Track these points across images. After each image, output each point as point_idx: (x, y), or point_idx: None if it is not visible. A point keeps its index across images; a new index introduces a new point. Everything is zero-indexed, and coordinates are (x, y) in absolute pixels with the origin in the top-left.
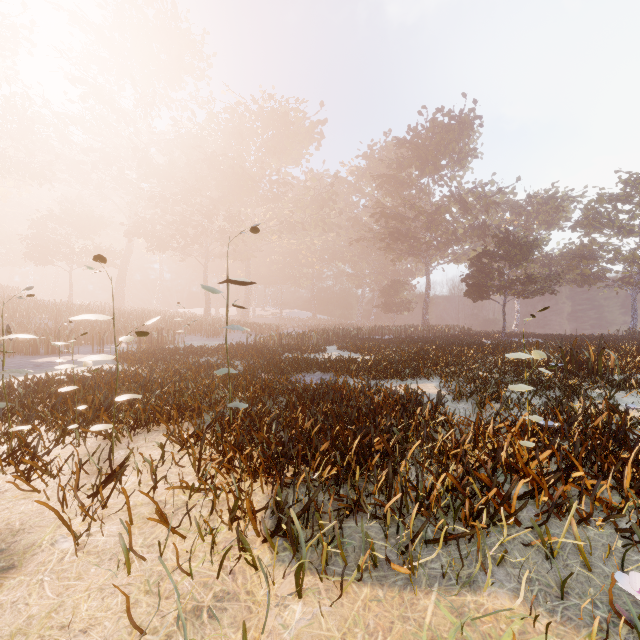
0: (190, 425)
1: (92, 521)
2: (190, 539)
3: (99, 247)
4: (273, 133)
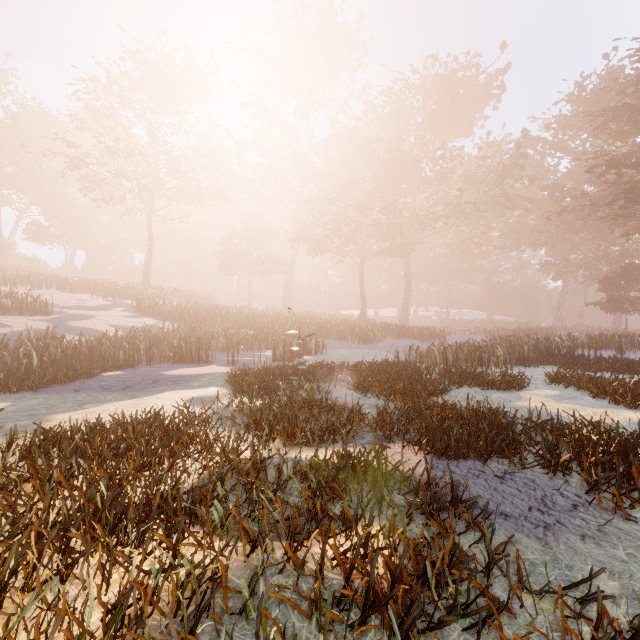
0: None
1: None
2: None
3: (268, 256)
4: (437, 101)
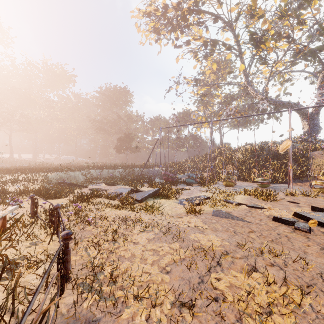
0: None
1: None
2: None
3: None
4: (48, 79)
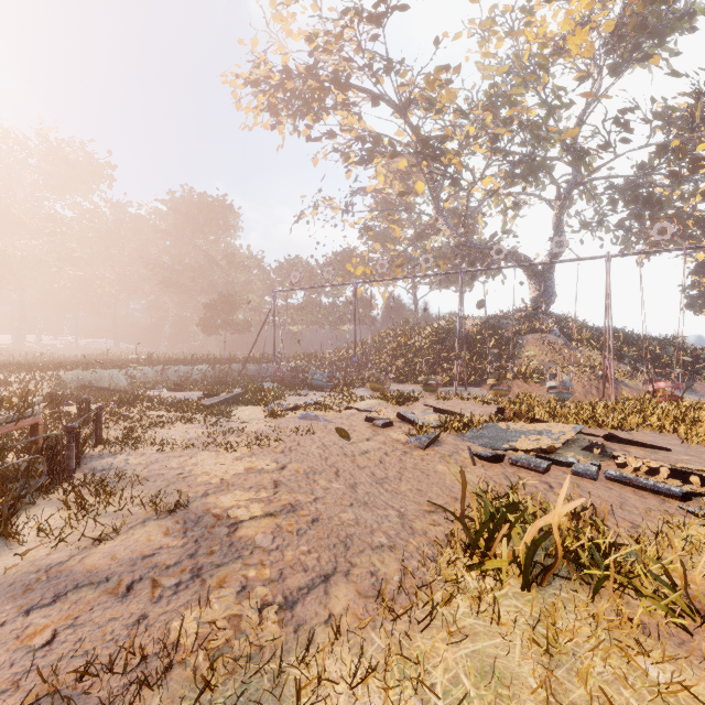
0: None
1: None
2: None
3: None
4: (50, 173)
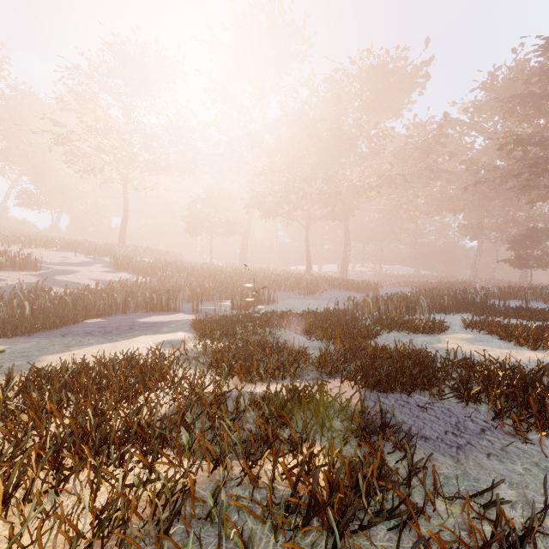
0: None
1: None
2: None
3: (227, 219)
4: (371, 88)
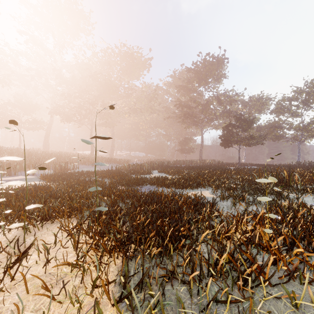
0: (76, 218)
1: (2, 291)
2: (65, 303)
3: (35, 119)
4: (126, 63)
